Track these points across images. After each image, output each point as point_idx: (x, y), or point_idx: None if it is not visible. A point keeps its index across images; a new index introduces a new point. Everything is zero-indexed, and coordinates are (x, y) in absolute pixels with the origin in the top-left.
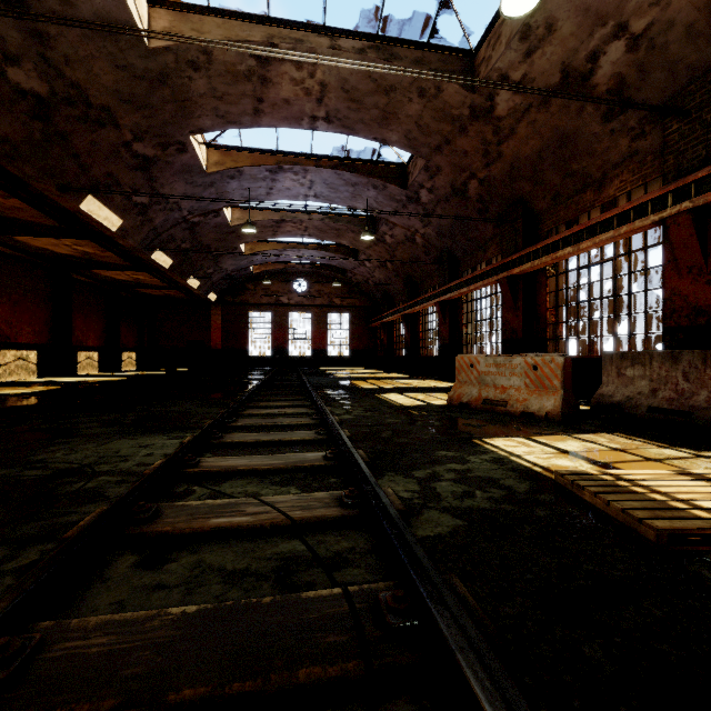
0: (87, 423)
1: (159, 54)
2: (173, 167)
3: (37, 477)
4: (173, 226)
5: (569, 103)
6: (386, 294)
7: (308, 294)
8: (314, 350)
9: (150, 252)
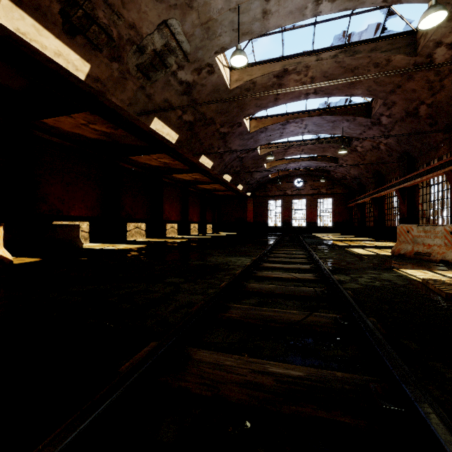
0: (213, 252)
1: (233, 91)
2: (235, 134)
3: (213, 264)
4: (233, 160)
5: None
6: (359, 184)
7: (303, 188)
8: (308, 222)
9: (222, 175)
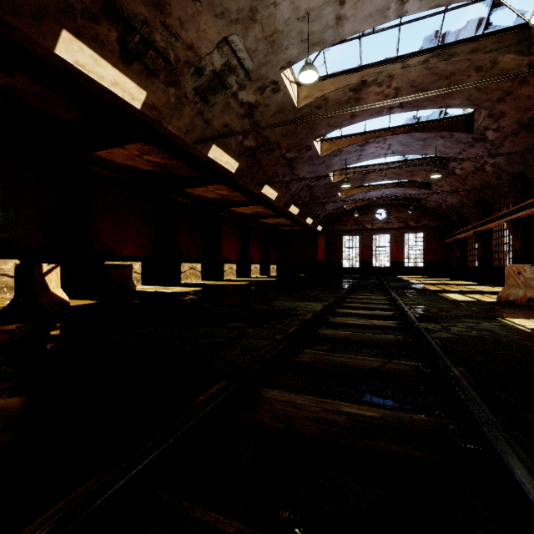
0: (278, 296)
1: (302, 109)
2: (303, 159)
3: (279, 309)
4: (301, 190)
5: None
6: (458, 215)
7: (387, 221)
8: (393, 262)
9: (288, 207)
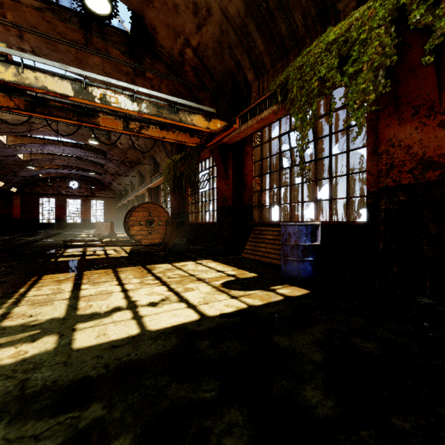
0: None
1: None
2: None
3: None
4: None
5: (135, 151)
6: (120, 193)
7: (79, 190)
8: (83, 219)
9: None
